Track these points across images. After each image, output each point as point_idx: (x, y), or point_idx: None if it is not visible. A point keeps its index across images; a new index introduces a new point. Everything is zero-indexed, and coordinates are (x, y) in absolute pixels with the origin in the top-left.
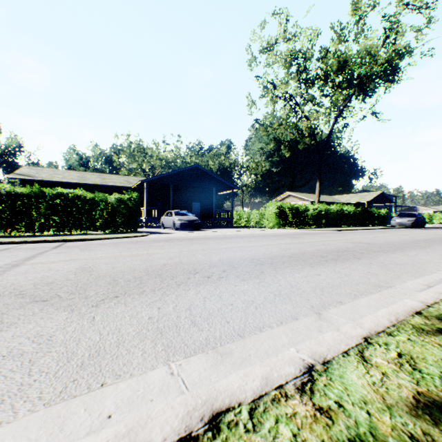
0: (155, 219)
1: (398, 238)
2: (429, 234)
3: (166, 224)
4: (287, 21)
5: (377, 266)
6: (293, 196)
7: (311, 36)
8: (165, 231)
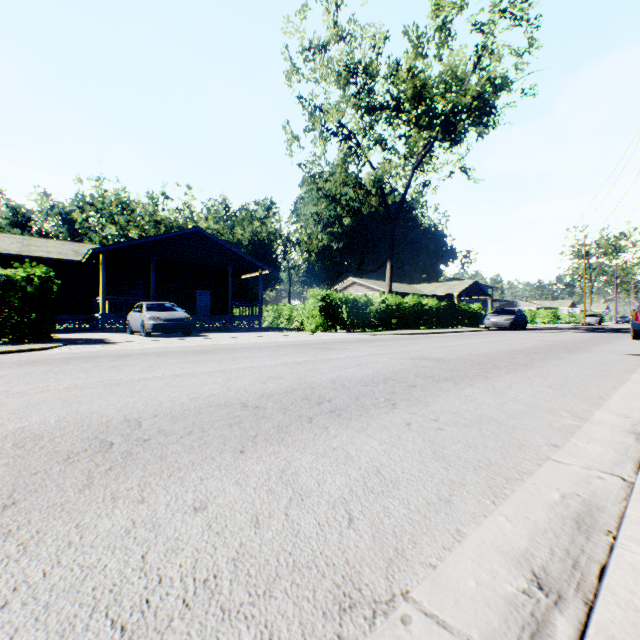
0: (122, 318)
1: (489, 348)
2: (531, 339)
3: (134, 326)
4: (338, 7)
5: (418, 435)
6: (360, 284)
7: (374, 39)
8: (121, 339)
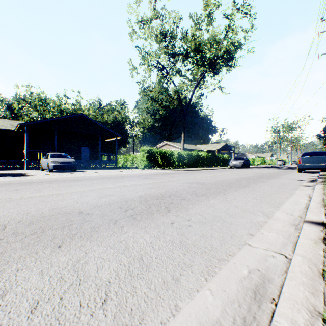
0: (38, 161)
1: (229, 177)
2: (251, 172)
3: (44, 166)
4: (156, 0)
5: (175, 230)
6: (169, 144)
7: (175, 19)
8: (35, 173)
